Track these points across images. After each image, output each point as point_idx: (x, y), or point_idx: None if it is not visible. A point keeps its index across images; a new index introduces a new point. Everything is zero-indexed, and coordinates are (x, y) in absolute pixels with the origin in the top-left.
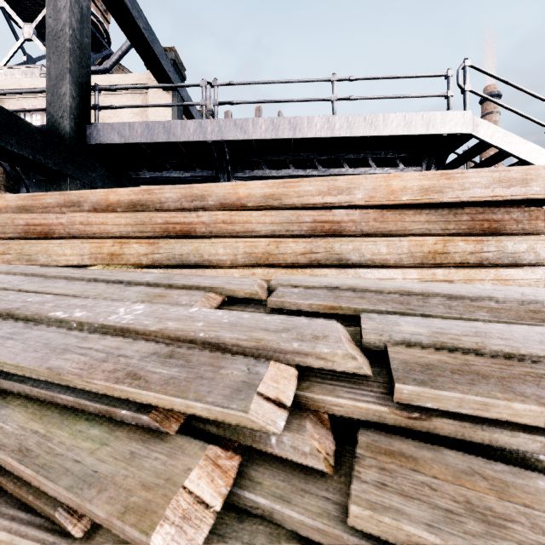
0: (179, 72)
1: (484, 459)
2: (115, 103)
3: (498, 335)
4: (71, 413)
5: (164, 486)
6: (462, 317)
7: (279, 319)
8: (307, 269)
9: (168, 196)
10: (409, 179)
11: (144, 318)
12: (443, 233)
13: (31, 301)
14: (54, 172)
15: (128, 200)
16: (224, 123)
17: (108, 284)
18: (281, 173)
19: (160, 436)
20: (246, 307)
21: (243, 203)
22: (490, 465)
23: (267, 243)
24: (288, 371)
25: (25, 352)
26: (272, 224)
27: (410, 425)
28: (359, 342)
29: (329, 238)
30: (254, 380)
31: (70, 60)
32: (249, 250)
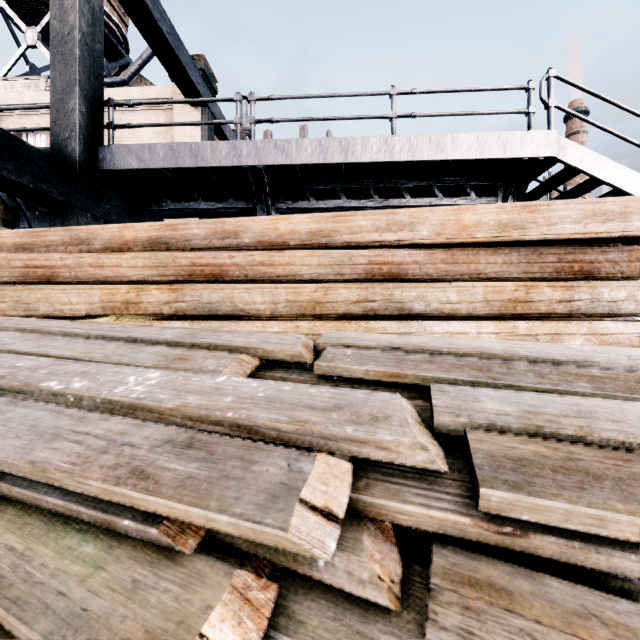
0: (209, 85)
1: (601, 593)
2: (134, 121)
3: (607, 415)
4: (60, 521)
5: (175, 633)
6: (558, 388)
7: (328, 393)
8: (362, 321)
9: (194, 232)
10: (484, 212)
11: (159, 391)
12: (525, 277)
13: (20, 367)
14: (60, 203)
15: (147, 237)
16: (262, 144)
17: (118, 343)
18: (330, 204)
19: (173, 556)
20: (287, 373)
21: (285, 241)
22: (610, 602)
23: (314, 289)
24: (340, 467)
25: (3, 438)
26: (320, 266)
27: (499, 542)
28: (430, 423)
29: (388, 283)
30: (295, 481)
31: (79, 69)
32: (291, 298)
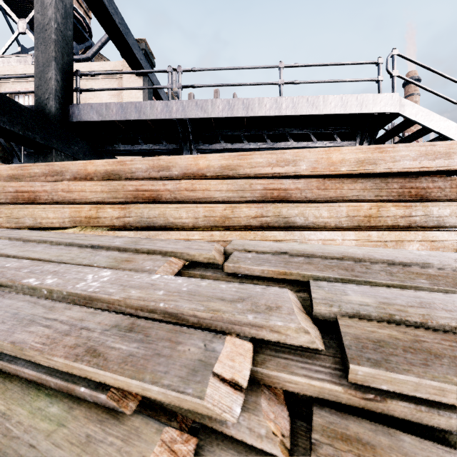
0: (149, 60)
1: (443, 447)
2: (95, 86)
3: (442, 306)
4: (33, 387)
5: None
6: (404, 284)
7: (235, 288)
8: (259, 231)
9: (138, 167)
10: (347, 152)
11: (109, 286)
12: (376, 199)
13: (8, 267)
14: (42, 145)
15: (103, 170)
16: (187, 103)
17: (81, 249)
18: (236, 146)
19: (117, 416)
20: (204, 271)
21: (203, 173)
22: (450, 455)
23: (224, 208)
24: (243, 346)
25: None
26: (228, 191)
27: (364, 405)
28: (309, 310)
29: (277, 203)
30: (210, 358)
31: (55, 49)
32: (208, 214)
